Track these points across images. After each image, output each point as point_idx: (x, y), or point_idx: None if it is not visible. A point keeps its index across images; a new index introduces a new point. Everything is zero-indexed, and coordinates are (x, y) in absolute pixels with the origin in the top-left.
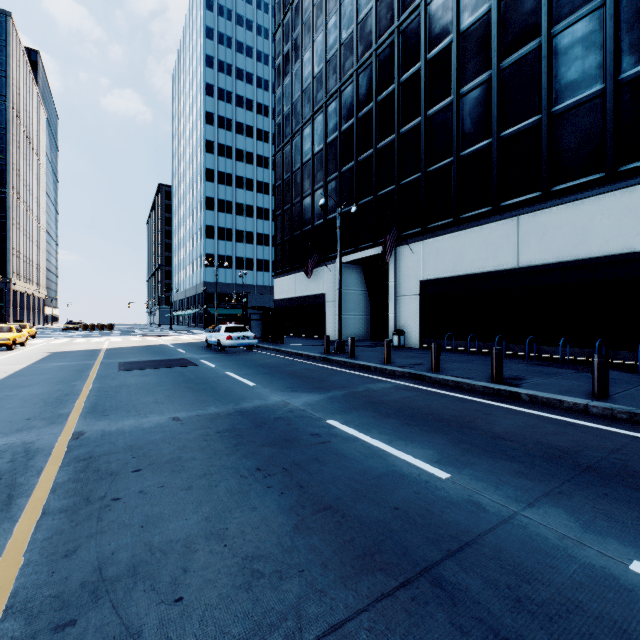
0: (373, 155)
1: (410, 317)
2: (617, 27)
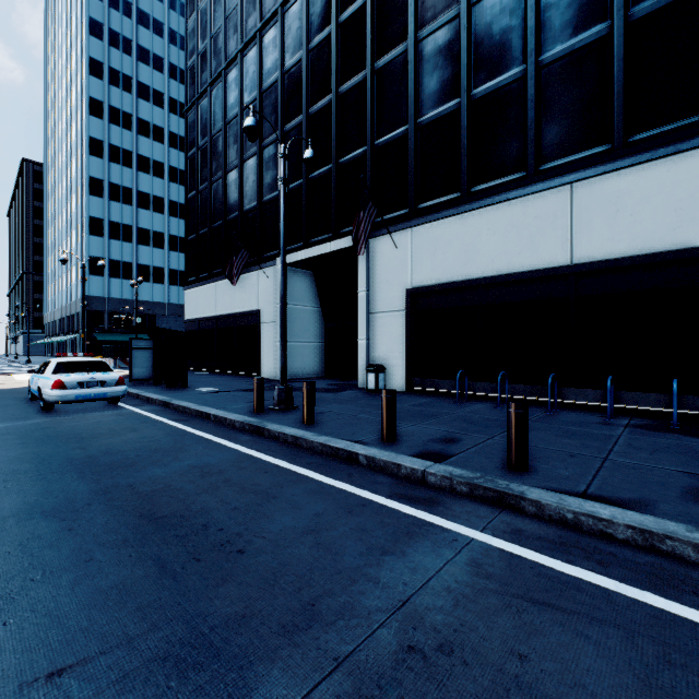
0: (333, 102)
1: (391, 344)
2: None
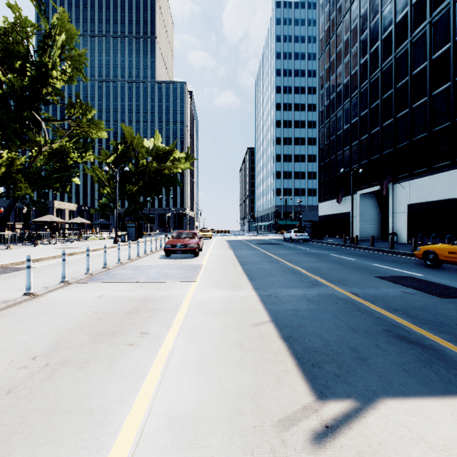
0: (379, 131)
1: (401, 225)
2: None
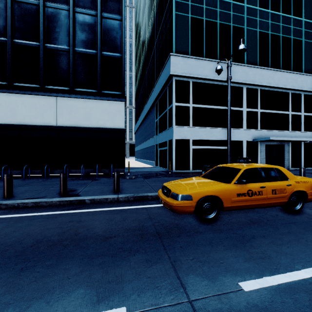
0: None
1: None
2: (101, 30)
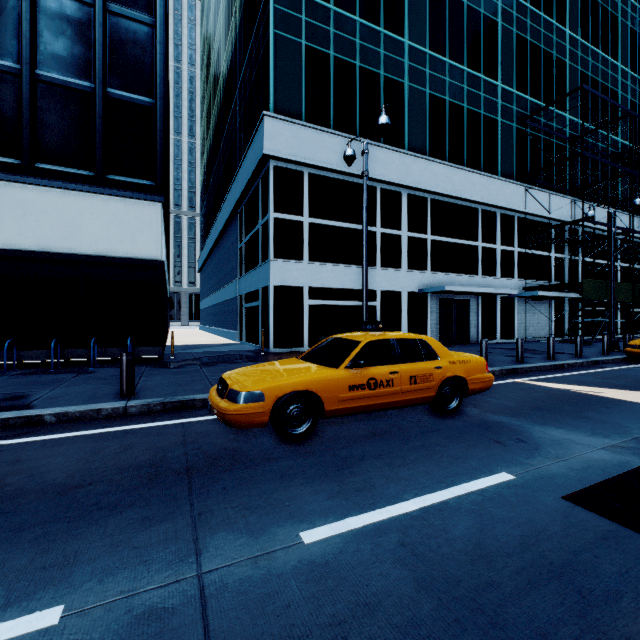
0: None
1: None
2: (106, 40)
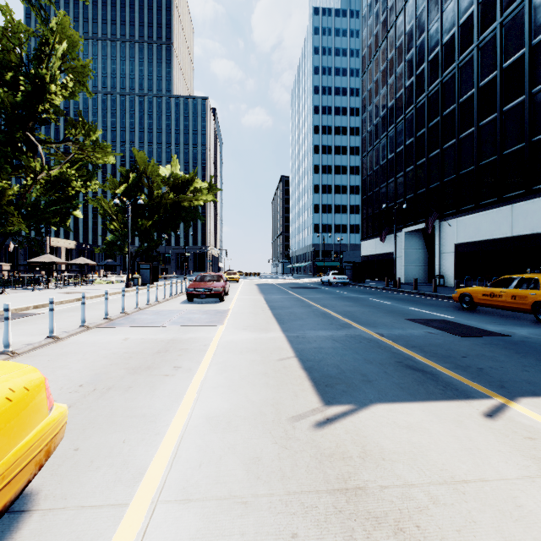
0: (425, 162)
1: (448, 267)
2: None
